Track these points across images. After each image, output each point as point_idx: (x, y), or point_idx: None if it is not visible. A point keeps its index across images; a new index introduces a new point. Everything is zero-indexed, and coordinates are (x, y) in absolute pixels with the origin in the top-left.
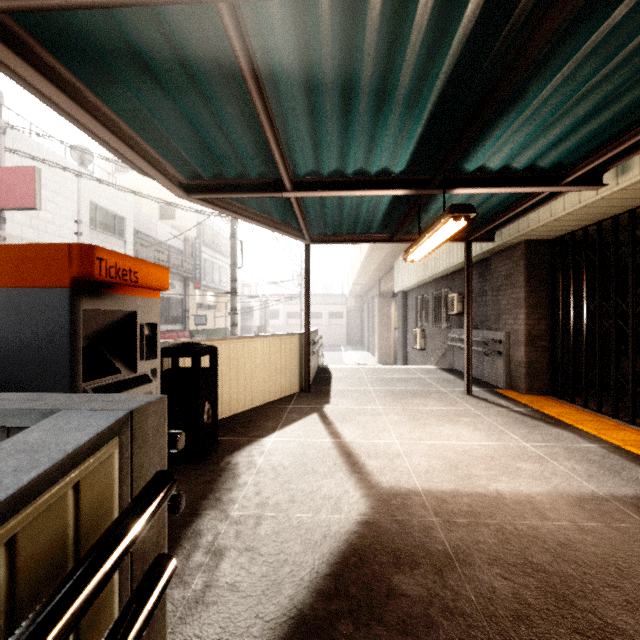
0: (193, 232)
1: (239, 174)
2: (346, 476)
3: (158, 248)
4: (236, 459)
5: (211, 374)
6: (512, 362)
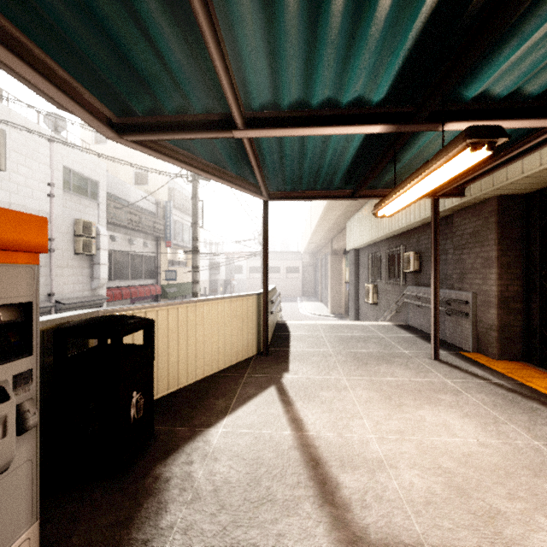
0: (164, 196)
1: (180, 108)
2: (314, 510)
3: (131, 210)
4: (169, 469)
5: (143, 354)
6: (480, 324)
